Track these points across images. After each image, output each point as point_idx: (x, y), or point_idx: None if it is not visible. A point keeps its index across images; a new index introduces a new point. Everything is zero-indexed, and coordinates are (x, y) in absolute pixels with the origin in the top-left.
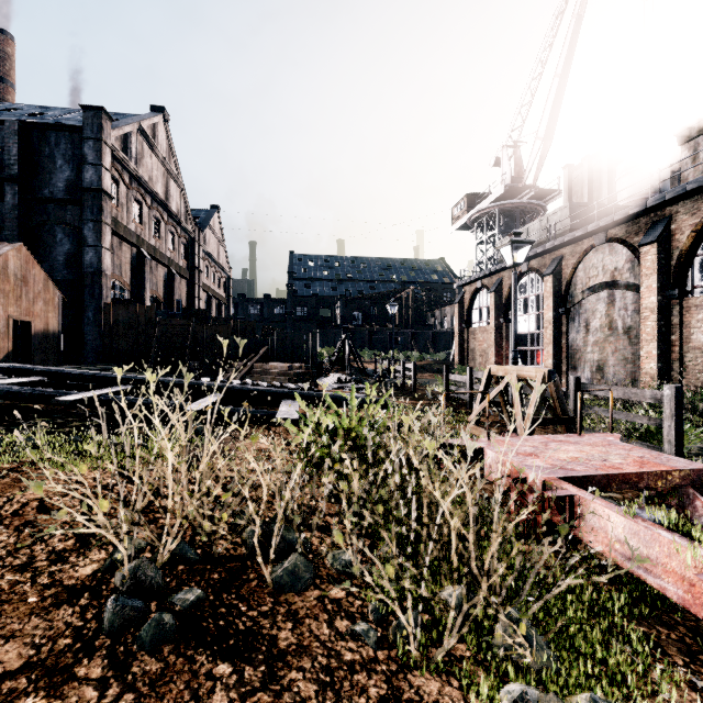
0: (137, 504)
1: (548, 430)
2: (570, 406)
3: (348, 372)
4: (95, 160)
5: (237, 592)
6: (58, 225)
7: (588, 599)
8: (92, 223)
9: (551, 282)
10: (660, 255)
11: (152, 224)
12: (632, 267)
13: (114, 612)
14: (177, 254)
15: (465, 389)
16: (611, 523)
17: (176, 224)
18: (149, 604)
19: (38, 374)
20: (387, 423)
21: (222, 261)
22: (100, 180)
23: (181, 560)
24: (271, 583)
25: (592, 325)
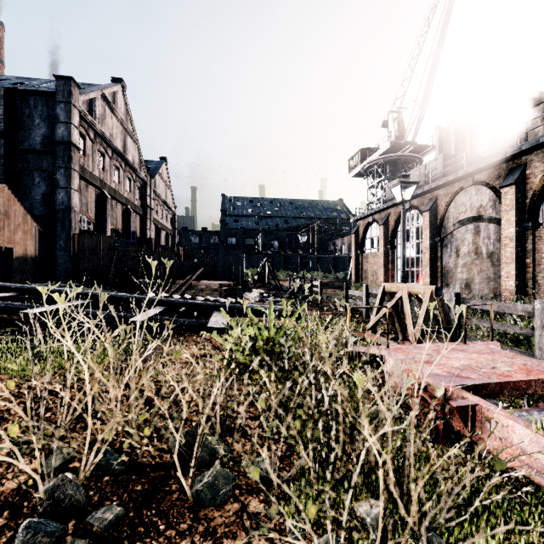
0: (70, 414)
1: (431, 336)
2: (451, 317)
3: (268, 288)
4: (65, 119)
5: (158, 507)
6: (36, 171)
7: (500, 513)
8: (63, 169)
9: (429, 217)
10: (517, 194)
11: (112, 171)
12: (494, 204)
13: (24, 540)
14: (133, 195)
15: (361, 302)
16: (516, 434)
17: (132, 171)
18: (66, 526)
19: (14, 290)
20: (301, 334)
21: (169, 201)
22: (70, 135)
23: (107, 471)
24: (192, 497)
25: (461, 251)
